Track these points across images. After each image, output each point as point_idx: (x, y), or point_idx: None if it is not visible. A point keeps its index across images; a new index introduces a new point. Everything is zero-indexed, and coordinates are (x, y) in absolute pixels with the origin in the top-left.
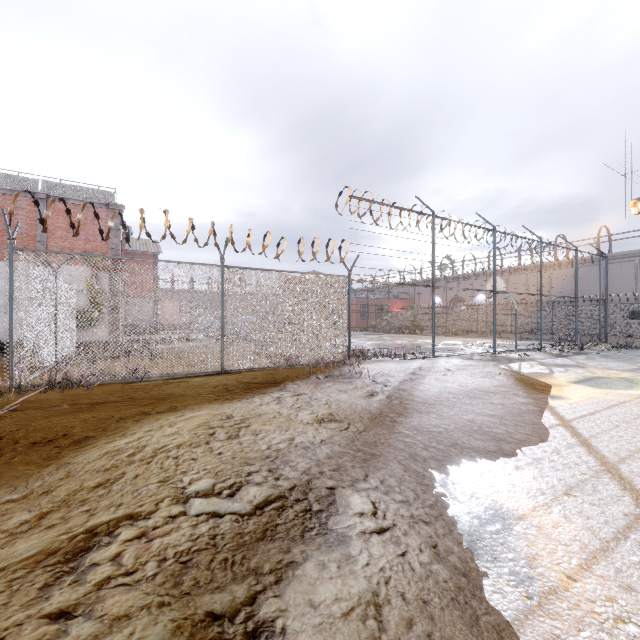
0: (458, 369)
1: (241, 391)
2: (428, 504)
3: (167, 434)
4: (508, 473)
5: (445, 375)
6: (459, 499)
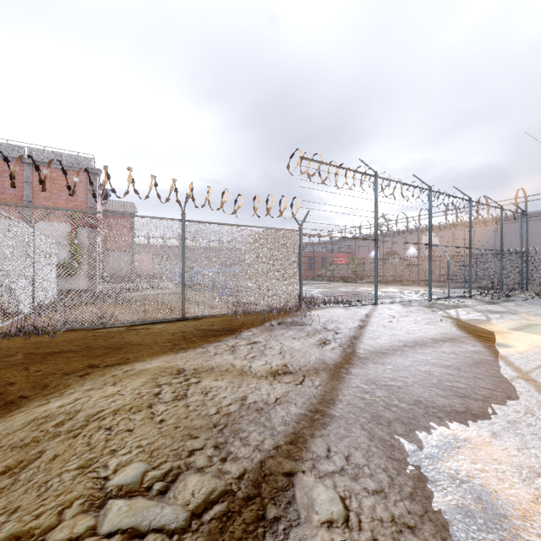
0: (401, 316)
1: (197, 339)
2: (407, 493)
3: (107, 395)
4: (486, 442)
5: (391, 322)
6: (440, 482)
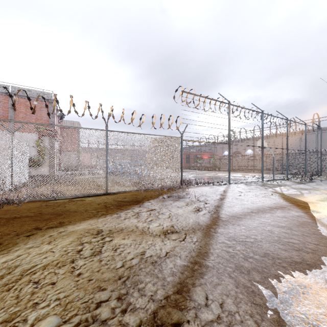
0: (246, 191)
1: (114, 208)
2: None
3: (41, 252)
4: (323, 288)
5: (240, 196)
6: (296, 326)
